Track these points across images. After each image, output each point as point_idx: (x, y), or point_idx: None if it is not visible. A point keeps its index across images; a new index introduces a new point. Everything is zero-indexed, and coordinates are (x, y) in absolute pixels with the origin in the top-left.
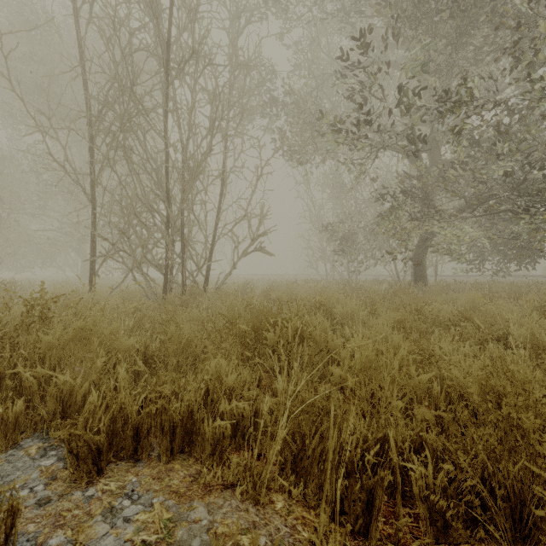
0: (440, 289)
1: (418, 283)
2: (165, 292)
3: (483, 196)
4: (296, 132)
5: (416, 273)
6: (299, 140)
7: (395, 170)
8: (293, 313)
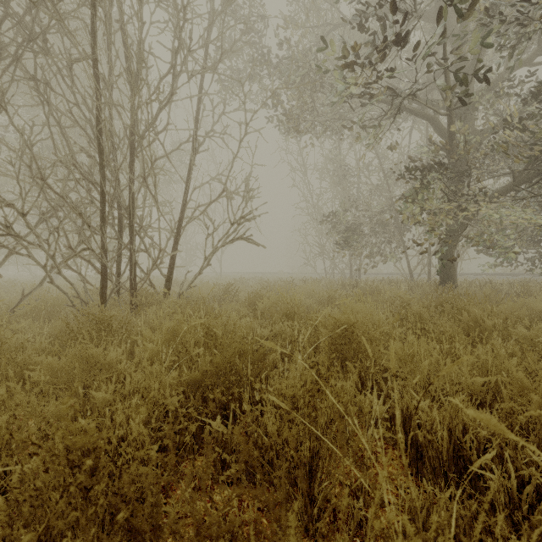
0: (489, 293)
1: (447, 284)
2: (103, 299)
3: (538, 171)
4: (293, 96)
5: (443, 271)
6: (297, 102)
7: (406, 152)
8: (299, 385)
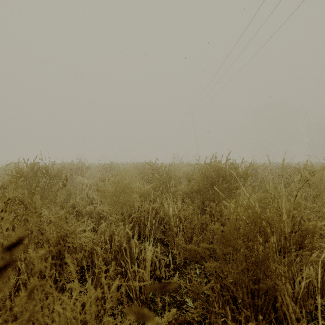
0: None
1: None
2: None
3: None
4: None
5: None
6: None
7: None
8: None
